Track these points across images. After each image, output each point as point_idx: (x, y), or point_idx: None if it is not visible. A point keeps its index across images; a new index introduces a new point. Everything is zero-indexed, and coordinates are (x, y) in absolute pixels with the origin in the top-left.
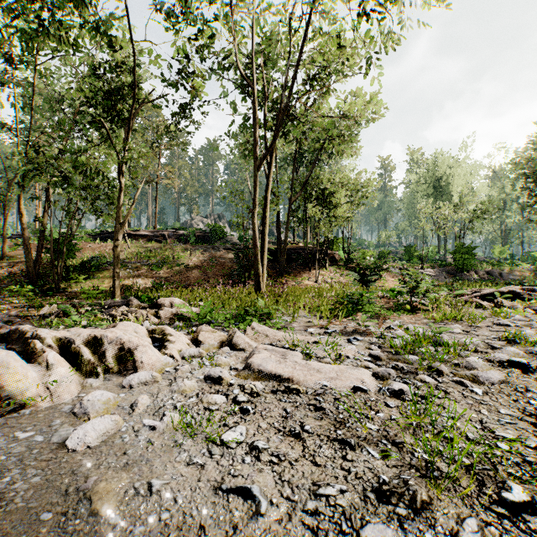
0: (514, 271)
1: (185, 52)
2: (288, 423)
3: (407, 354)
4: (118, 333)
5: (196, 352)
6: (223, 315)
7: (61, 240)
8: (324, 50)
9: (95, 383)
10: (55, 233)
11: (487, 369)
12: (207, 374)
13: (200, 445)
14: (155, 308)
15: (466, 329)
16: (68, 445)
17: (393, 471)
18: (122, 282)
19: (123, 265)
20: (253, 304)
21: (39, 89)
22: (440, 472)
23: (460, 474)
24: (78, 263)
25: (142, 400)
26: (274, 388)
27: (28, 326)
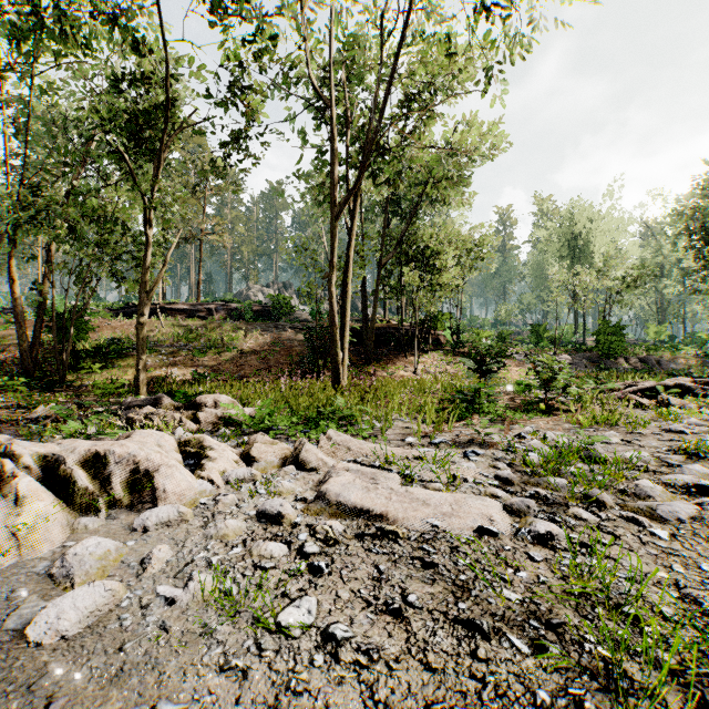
0: (676, 358)
1: (237, 56)
2: (382, 590)
3: (553, 477)
4: (131, 447)
5: (247, 474)
6: (288, 418)
7: (68, 315)
8: (426, 58)
9: (92, 524)
10: (62, 307)
11: (668, 498)
12: (261, 509)
13: (244, 633)
14: (193, 409)
15: (625, 437)
16: (29, 635)
17: (554, 680)
18: (151, 372)
19: (154, 350)
20: (330, 404)
21: (43, 113)
22: (629, 680)
23: (669, 690)
24: (92, 347)
25: (158, 553)
26: (360, 531)
27: (5, 437)
